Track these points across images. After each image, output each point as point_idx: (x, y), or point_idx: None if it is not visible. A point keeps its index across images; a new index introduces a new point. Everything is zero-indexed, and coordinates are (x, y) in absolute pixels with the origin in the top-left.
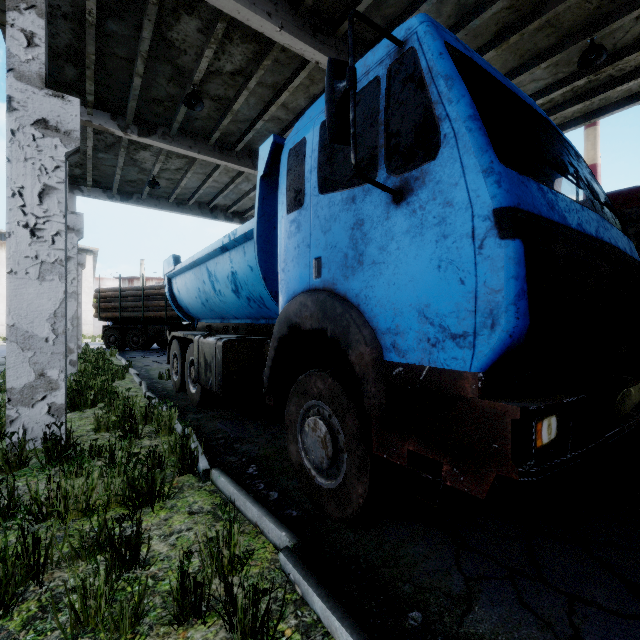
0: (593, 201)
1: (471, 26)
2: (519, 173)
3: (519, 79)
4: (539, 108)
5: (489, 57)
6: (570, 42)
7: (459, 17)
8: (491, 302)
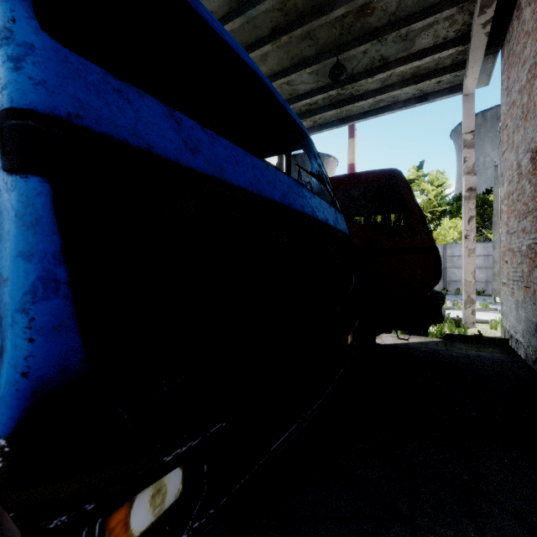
0: (318, 175)
1: (249, 14)
2: (114, 75)
3: (292, 77)
4: (247, 58)
5: (267, 50)
6: (324, 57)
7: (240, 3)
8: (0, 302)
